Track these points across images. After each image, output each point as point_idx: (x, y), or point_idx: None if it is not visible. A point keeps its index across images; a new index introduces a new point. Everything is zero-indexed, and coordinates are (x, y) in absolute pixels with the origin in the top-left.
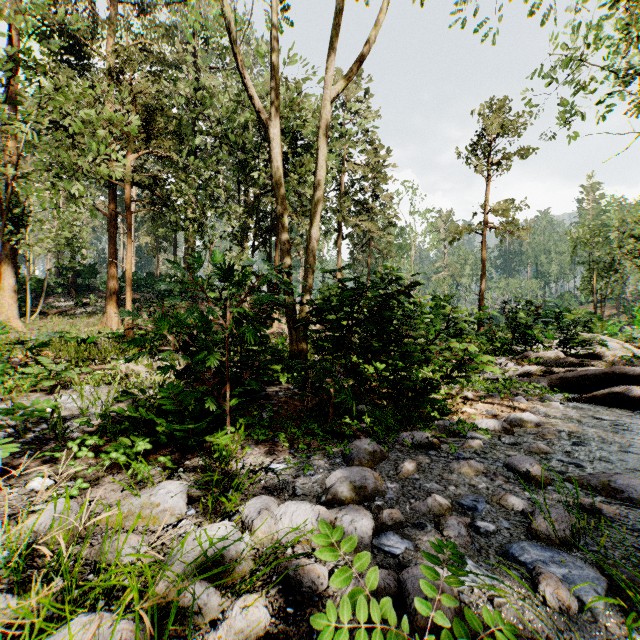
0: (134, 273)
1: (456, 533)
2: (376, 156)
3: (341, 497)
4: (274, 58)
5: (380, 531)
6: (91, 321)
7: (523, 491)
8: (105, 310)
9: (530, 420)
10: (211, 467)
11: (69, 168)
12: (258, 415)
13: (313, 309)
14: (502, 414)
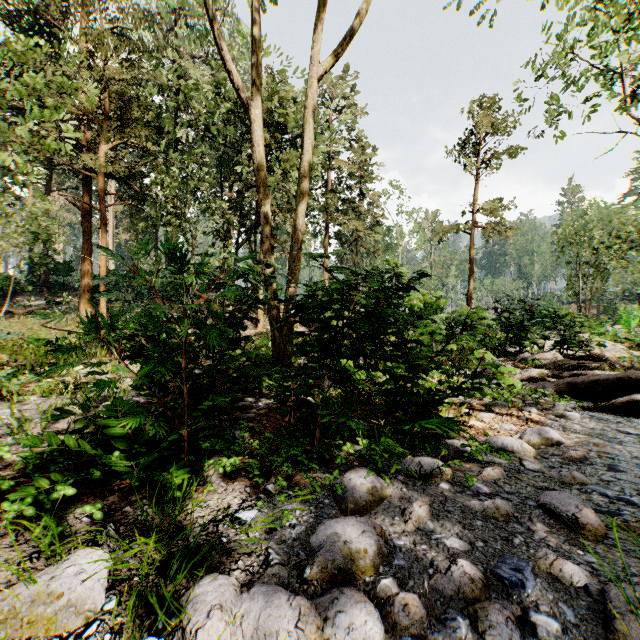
0: (112, 271)
1: (506, 639)
2: (364, 154)
3: (332, 570)
4: (255, 32)
5: (392, 637)
6: (63, 321)
7: (574, 548)
8: (78, 309)
9: (550, 437)
10: (153, 522)
11: (2, 136)
12: (229, 436)
13: (295, 306)
14: (515, 428)
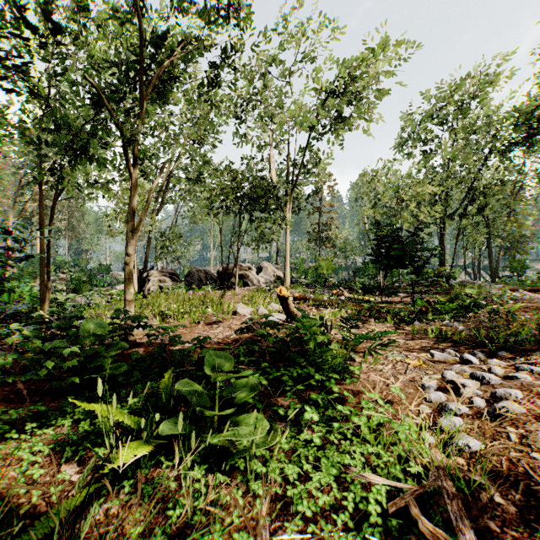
0: None
1: None
2: None
3: None
4: None
5: None
6: None
7: None
8: None
9: None
10: None
11: None
12: None
13: None
14: None
